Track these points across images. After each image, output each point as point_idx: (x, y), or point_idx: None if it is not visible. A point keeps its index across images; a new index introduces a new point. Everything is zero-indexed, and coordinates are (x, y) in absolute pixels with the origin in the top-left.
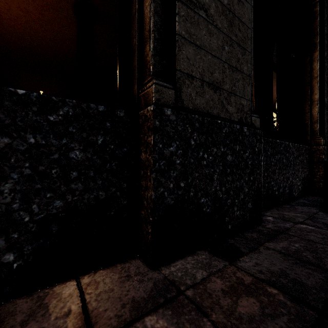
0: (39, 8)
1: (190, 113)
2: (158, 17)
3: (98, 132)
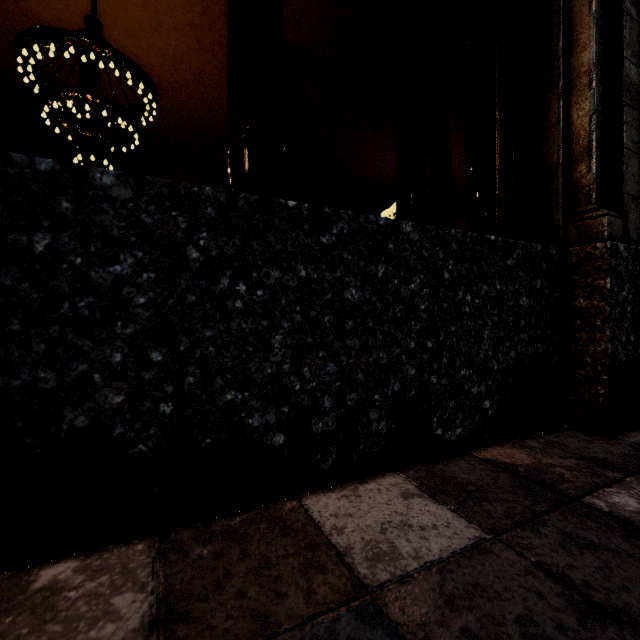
0: (219, 67)
1: (635, 245)
2: (599, 129)
3: (537, 276)
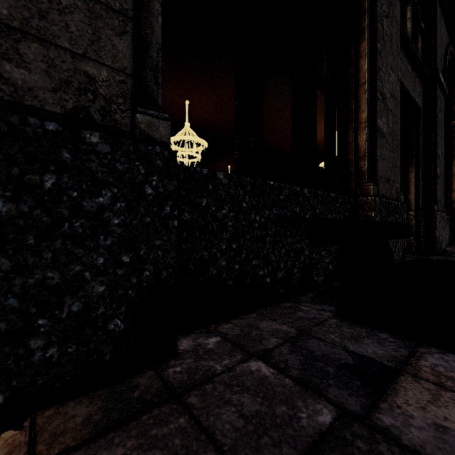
0: None
1: None
2: None
3: None
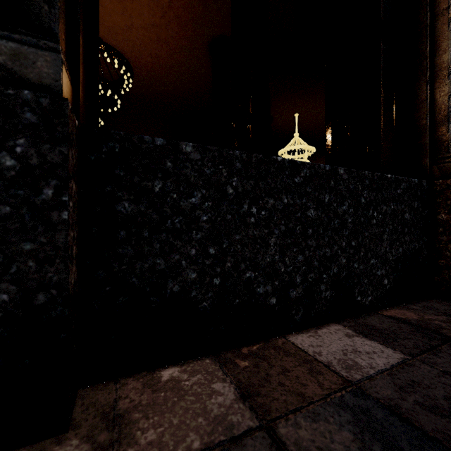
0: (170, 52)
1: None
2: None
3: (414, 199)
